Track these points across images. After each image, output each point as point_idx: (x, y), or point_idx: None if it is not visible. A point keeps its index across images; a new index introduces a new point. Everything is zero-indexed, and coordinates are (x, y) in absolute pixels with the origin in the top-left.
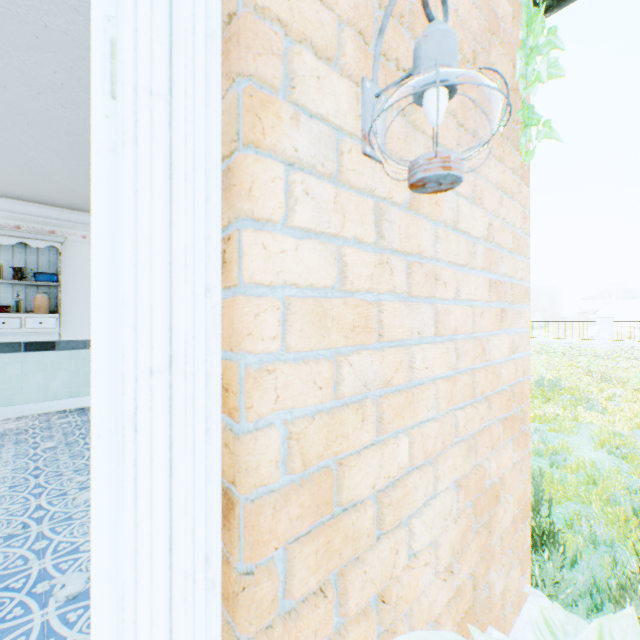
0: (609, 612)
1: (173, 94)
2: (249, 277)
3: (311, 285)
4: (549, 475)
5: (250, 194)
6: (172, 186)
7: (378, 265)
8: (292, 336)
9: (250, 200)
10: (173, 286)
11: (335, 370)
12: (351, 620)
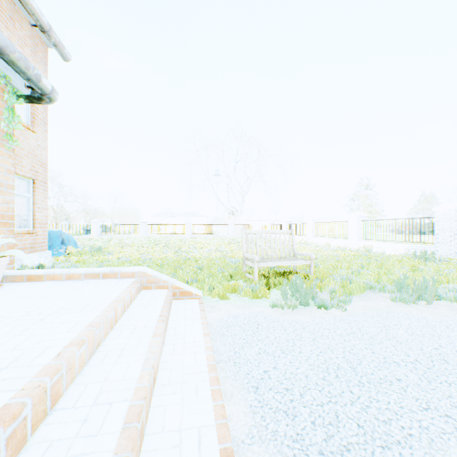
0: None
1: None
2: None
3: None
4: None
5: None
6: None
7: None
8: None
9: None
10: None
11: None
12: None
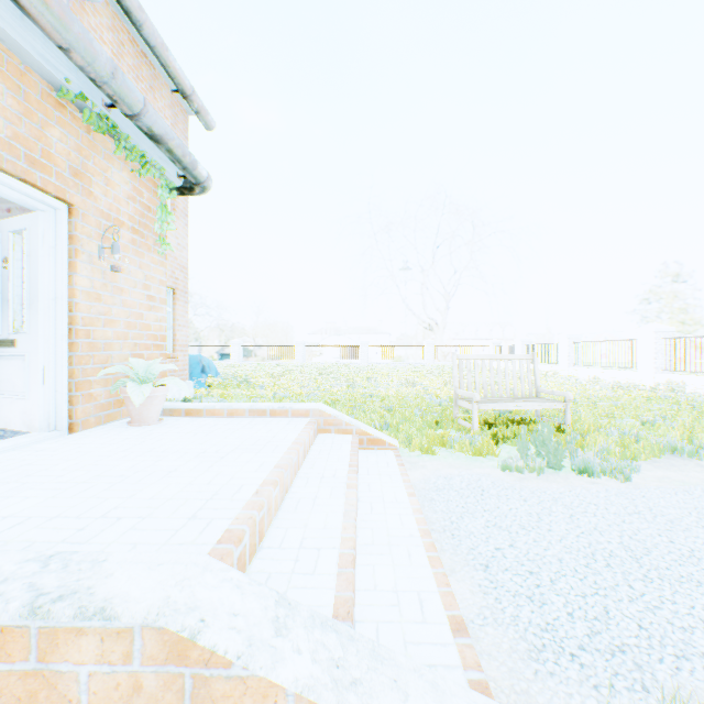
0: None
1: (57, 247)
2: (75, 284)
3: (87, 288)
4: None
5: (76, 269)
6: (57, 265)
7: (104, 285)
8: (83, 297)
9: (76, 270)
10: (57, 284)
11: (92, 308)
12: (97, 367)
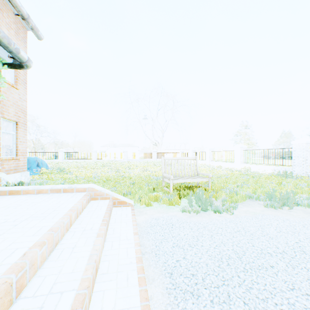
0: None
1: None
2: None
3: None
4: None
5: None
6: None
7: None
8: None
9: None
10: None
11: None
12: None
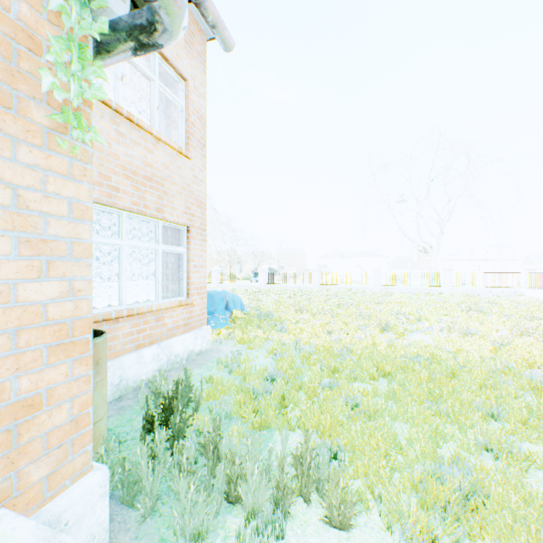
0: (201, 463)
1: None
2: None
3: None
4: (221, 380)
5: None
6: None
7: None
8: None
9: None
10: None
11: None
12: None
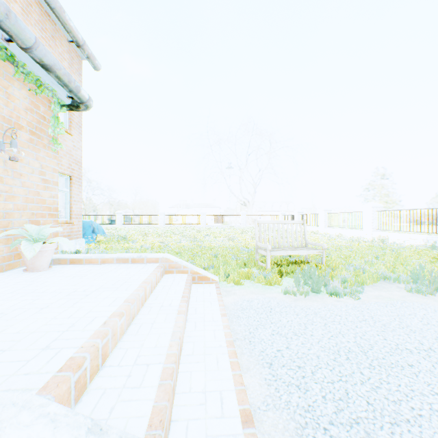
0: None
1: None
2: None
3: None
4: None
5: None
6: None
7: (5, 170)
8: None
9: None
10: None
11: None
12: None
